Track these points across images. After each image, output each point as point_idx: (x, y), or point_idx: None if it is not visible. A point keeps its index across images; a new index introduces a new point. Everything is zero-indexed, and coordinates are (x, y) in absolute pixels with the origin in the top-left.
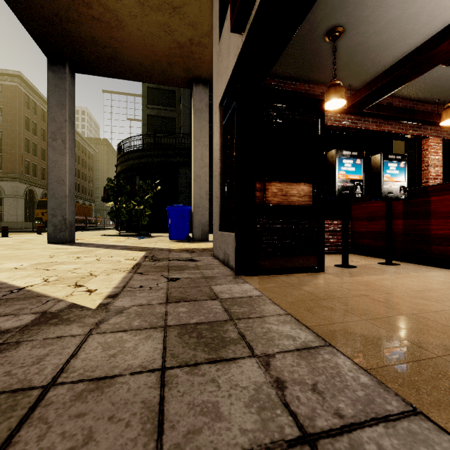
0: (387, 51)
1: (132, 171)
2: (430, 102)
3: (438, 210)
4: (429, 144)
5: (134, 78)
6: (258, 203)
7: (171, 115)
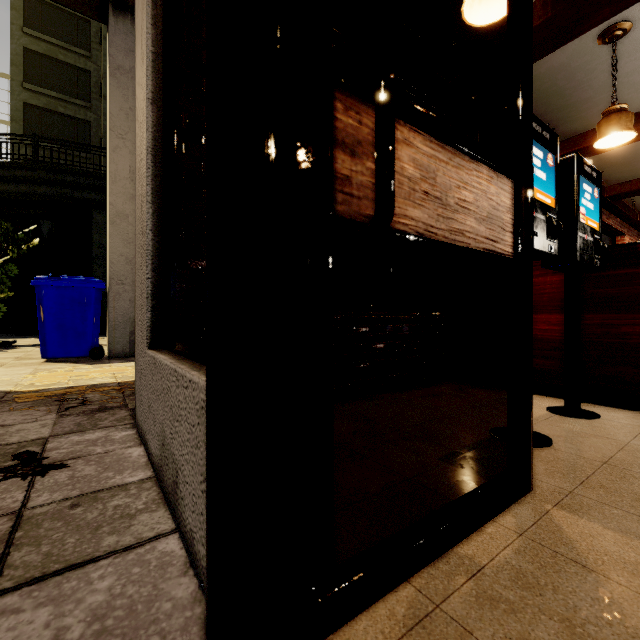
0: None
1: None
2: None
3: None
4: None
5: None
6: (343, 214)
7: (82, 115)
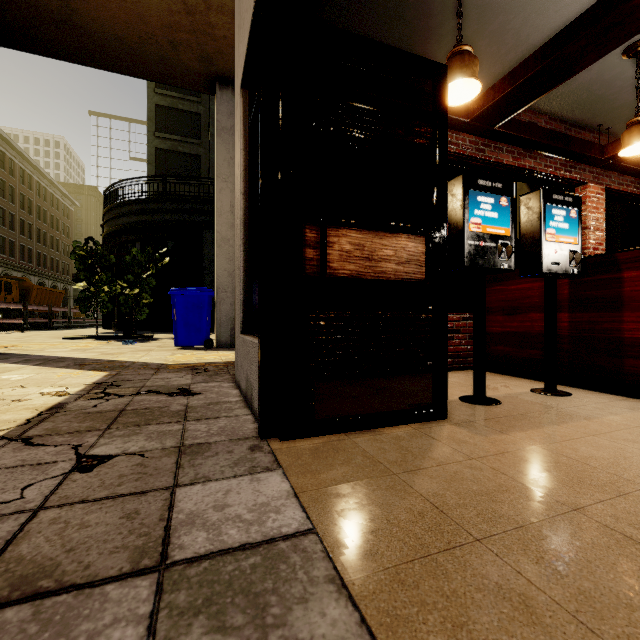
0: (544, 15)
1: (127, 234)
2: (589, 128)
3: (638, 295)
4: (587, 194)
5: (111, 66)
6: (310, 274)
7: (195, 151)
